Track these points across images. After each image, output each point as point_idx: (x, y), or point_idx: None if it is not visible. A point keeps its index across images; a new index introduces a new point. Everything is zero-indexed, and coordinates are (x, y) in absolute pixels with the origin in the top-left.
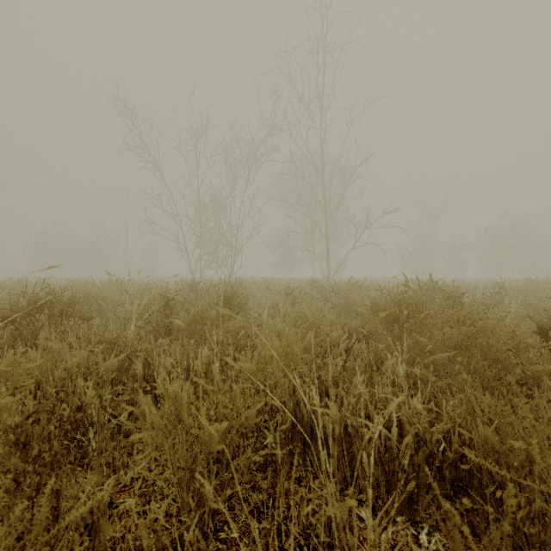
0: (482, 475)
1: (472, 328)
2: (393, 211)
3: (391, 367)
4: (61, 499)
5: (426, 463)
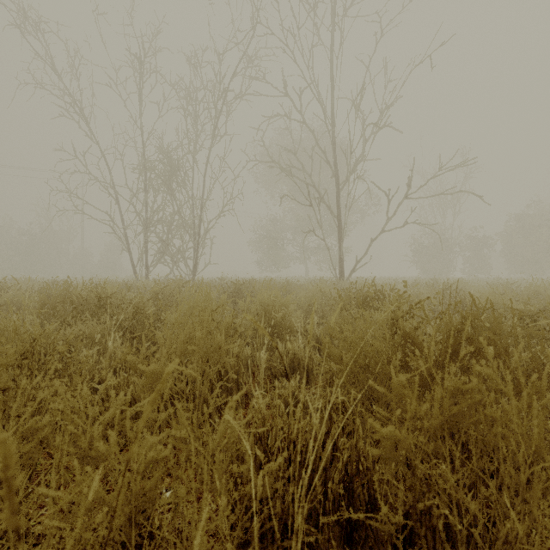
0: None
1: None
2: (459, 165)
3: None
4: None
5: None
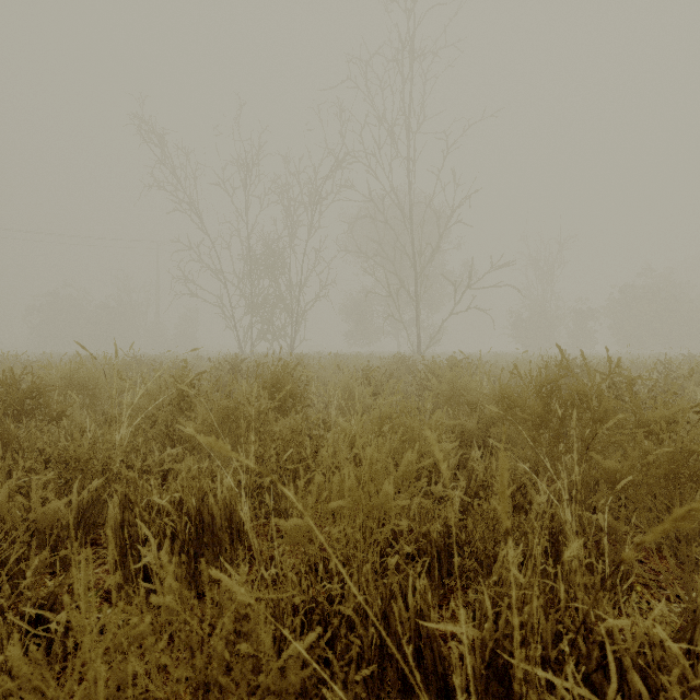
0: None
1: None
2: (505, 265)
3: (545, 505)
4: None
5: None
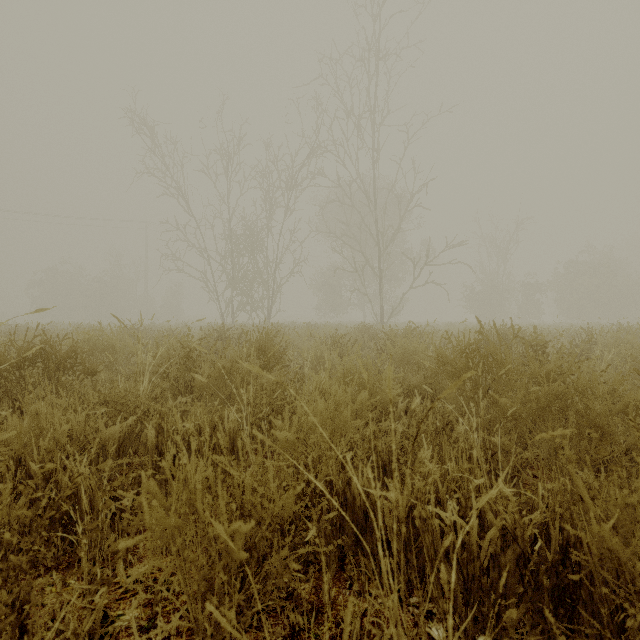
0: (594, 586)
1: (565, 386)
2: (458, 244)
3: (463, 433)
4: (30, 624)
5: (517, 566)
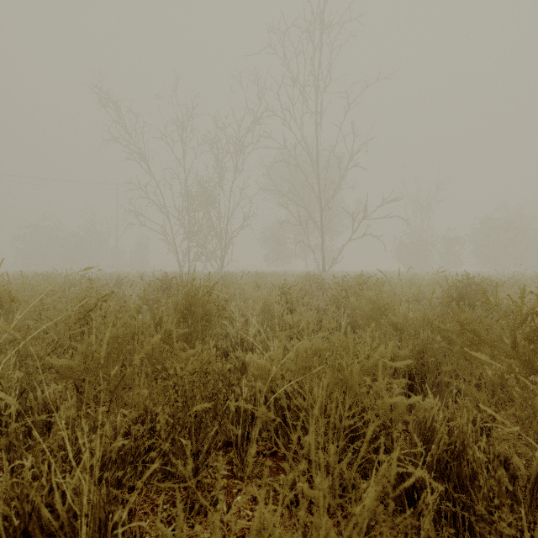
0: None
1: None
2: (394, 200)
3: None
4: None
5: None
